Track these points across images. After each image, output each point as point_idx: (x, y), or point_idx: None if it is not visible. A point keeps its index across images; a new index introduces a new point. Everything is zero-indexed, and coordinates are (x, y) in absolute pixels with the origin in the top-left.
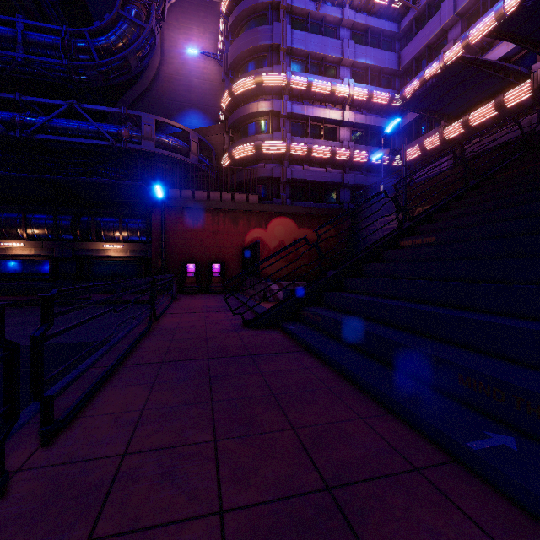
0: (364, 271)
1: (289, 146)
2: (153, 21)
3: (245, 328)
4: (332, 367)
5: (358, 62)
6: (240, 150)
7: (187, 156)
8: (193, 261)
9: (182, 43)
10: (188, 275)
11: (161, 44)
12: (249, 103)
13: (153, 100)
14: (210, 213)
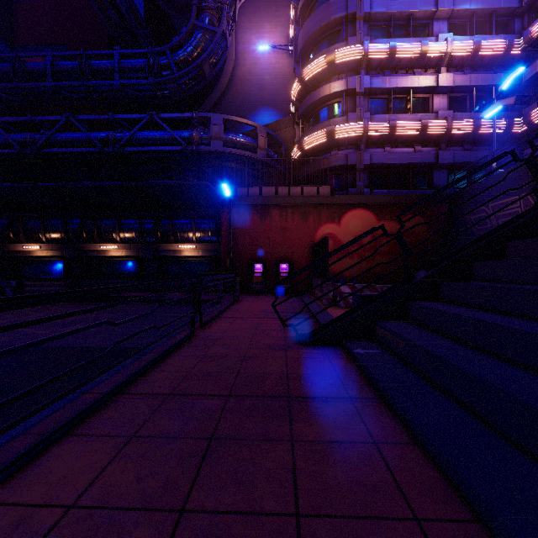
0: (476, 272)
1: (367, 126)
2: (224, 24)
3: (298, 345)
4: (425, 450)
5: (458, 9)
6: (311, 139)
7: (255, 152)
8: (261, 260)
9: (254, 43)
10: (255, 275)
11: (235, 48)
12: (320, 87)
13: (227, 105)
14: (278, 210)
